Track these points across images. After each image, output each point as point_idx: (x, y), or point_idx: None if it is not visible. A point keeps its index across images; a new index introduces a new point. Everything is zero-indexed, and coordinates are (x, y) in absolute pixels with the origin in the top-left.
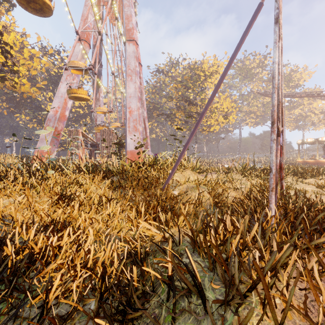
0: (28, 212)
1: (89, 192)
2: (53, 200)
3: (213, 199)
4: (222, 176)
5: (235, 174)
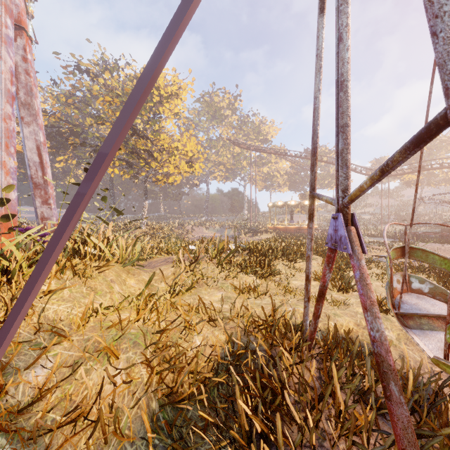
0: None
1: None
2: None
3: (157, 378)
4: (185, 271)
5: (207, 265)
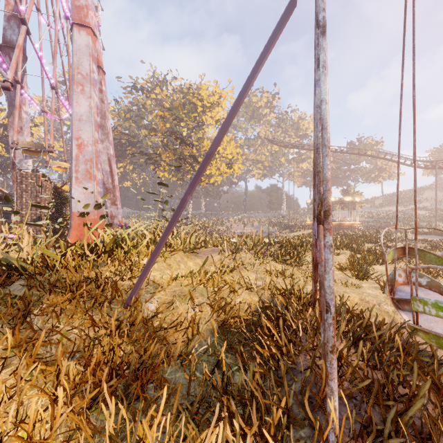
0: None
1: None
2: None
3: (216, 314)
4: (228, 258)
5: (245, 255)
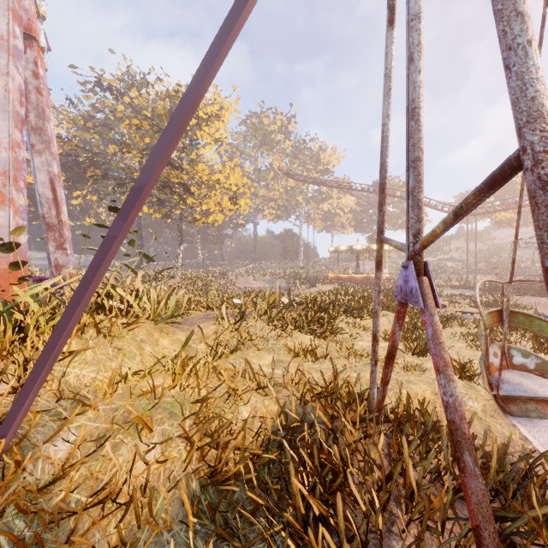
0: None
1: None
2: None
3: (198, 454)
4: (229, 330)
5: (255, 323)
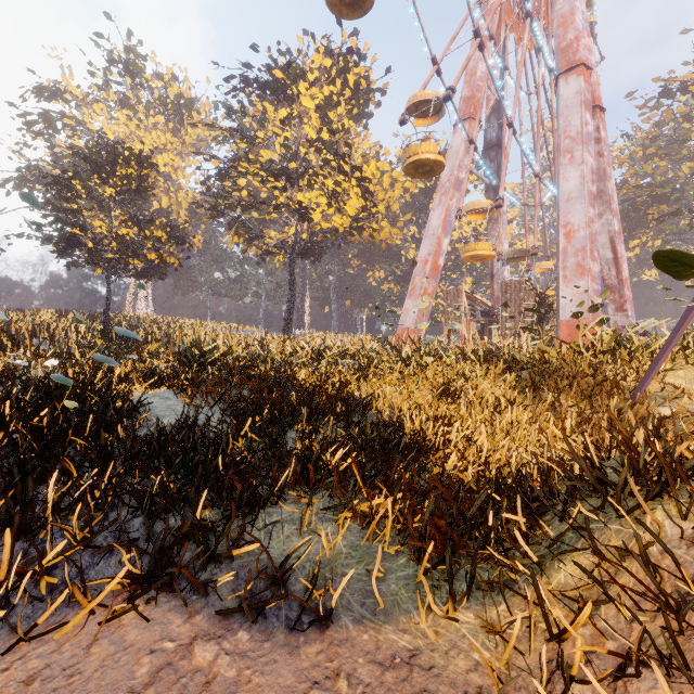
0: (411, 403)
1: (480, 389)
2: (434, 394)
3: None
4: None
5: None
